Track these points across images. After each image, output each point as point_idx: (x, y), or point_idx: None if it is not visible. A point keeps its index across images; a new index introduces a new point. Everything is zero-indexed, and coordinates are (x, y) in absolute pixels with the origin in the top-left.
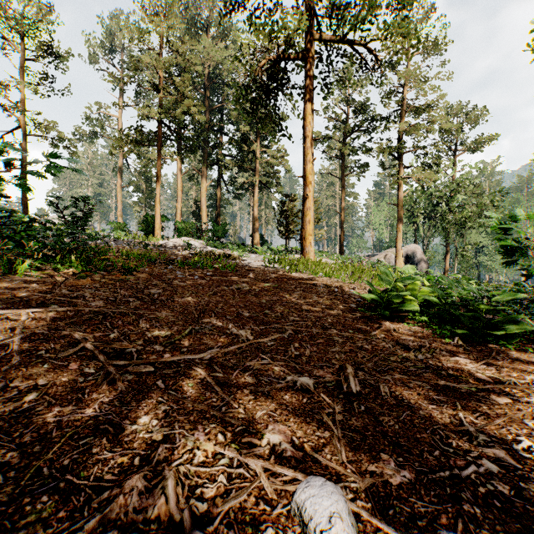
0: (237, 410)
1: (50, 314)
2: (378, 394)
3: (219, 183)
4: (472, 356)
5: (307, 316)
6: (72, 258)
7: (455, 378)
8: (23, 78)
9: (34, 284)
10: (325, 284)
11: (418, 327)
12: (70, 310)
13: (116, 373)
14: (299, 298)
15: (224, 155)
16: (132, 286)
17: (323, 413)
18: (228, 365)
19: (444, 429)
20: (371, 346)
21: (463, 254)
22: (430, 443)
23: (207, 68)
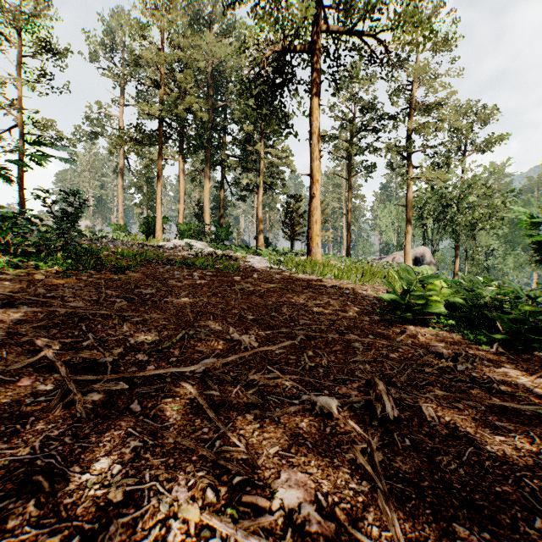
0: (236, 448)
1: (16, 316)
2: (422, 419)
3: (223, 185)
4: (520, 367)
5: (319, 319)
6: (58, 255)
7: (510, 395)
8: (20, 75)
9: (7, 283)
10: (336, 285)
11: (445, 332)
12: (42, 312)
13: (77, 392)
14: (309, 299)
15: (227, 155)
16: (120, 285)
17: (357, 452)
18: (226, 379)
19: (530, 476)
20: (399, 354)
21: (474, 257)
22: (520, 502)
23: (210, 65)
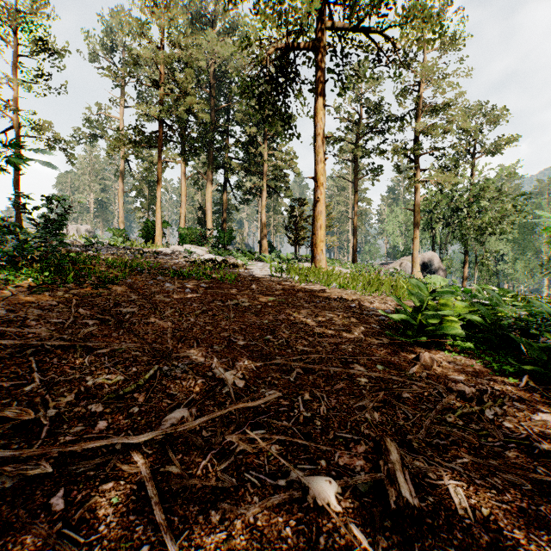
0: None
1: None
2: (451, 511)
3: (225, 188)
4: None
5: (320, 343)
6: (35, 267)
7: None
8: (16, 75)
9: None
10: (340, 297)
11: (464, 357)
12: None
13: None
14: (310, 316)
15: (230, 158)
16: (97, 304)
17: None
18: (195, 442)
19: None
20: (413, 394)
21: (484, 263)
22: None
23: (212, 65)
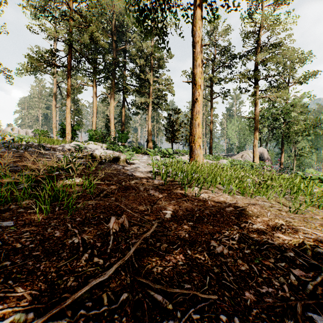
0: None
1: None
2: None
3: (124, 104)
4: None
5: None
6: None
7: None
8: None
9: None
10: (308, 247)
11: None
12: None
13: None
14: None
15: (126, 83)
16: None
17: None
18: None
19: None
20: None
21: (302, 155)
22: None
23: (114, 19)
